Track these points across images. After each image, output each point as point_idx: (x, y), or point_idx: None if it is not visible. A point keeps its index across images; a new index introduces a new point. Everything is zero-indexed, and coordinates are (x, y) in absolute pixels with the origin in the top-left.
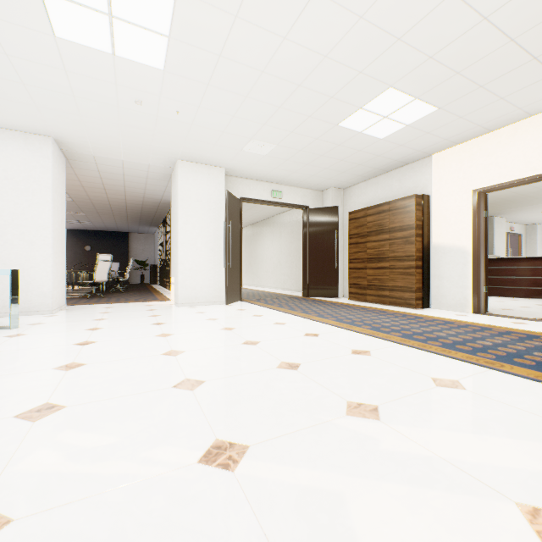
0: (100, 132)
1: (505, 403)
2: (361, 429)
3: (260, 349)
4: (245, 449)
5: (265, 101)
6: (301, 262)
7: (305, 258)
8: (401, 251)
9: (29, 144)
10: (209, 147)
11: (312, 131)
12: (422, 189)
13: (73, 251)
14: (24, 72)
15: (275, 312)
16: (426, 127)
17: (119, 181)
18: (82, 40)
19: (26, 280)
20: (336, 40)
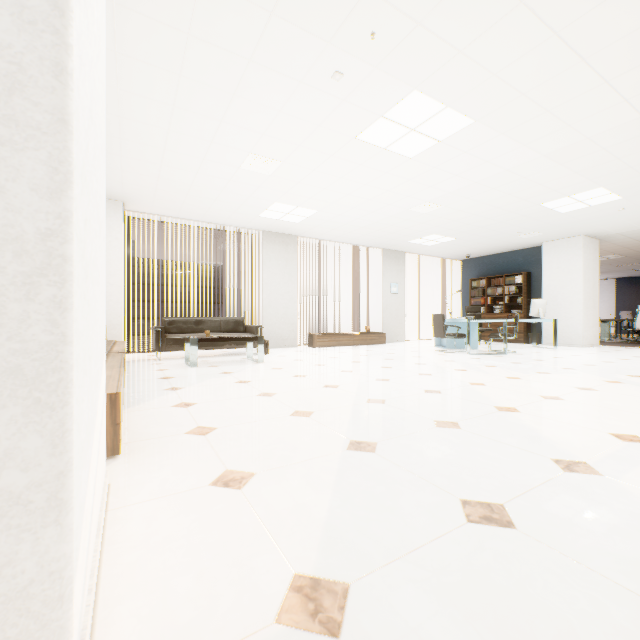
0: (609, 225)
1: None
2: (617, 375)
3: None
4: (574, 369)
5: None
6: None
7: None
8: None
9: (568, 244)
10: None
11: None
12: None
13: None
14: (555, 224)
15: None
16: None
17: None
18: (572, 209)
19: (567, 326)
20: None
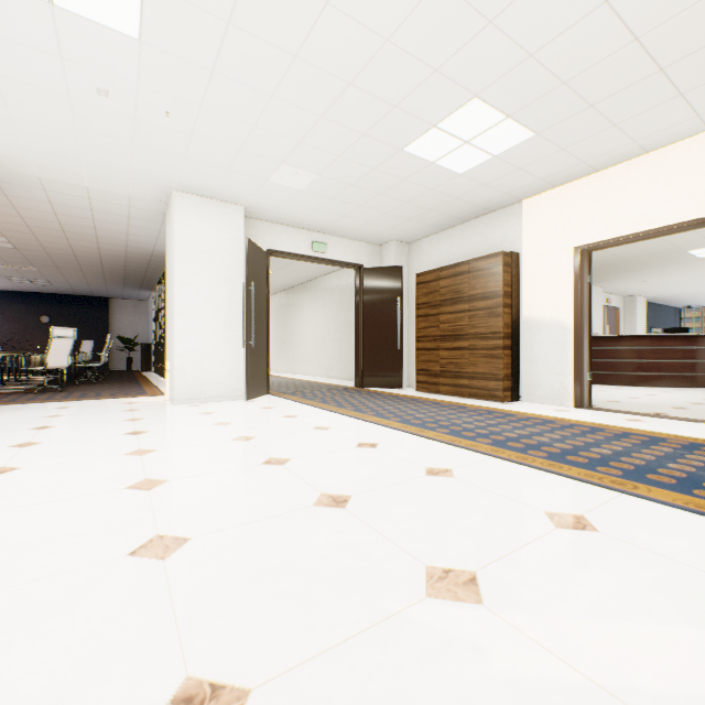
0: (45, 139)
1: (660, 554)
2: (454, 628)
3: (289, 472)
4: (241, 700)
5: (300, 105)
6: (352, 340)
7: (358, 335)
8: (485, 327)
9: None
10: (220, 173)
11: (368, 157)
12: (510, 245)
13: (21, 324)
14: None
15: (316, 410)
16: (518, 160)
17: (86, 220)
18: None
19: None
20: (403, 14)
